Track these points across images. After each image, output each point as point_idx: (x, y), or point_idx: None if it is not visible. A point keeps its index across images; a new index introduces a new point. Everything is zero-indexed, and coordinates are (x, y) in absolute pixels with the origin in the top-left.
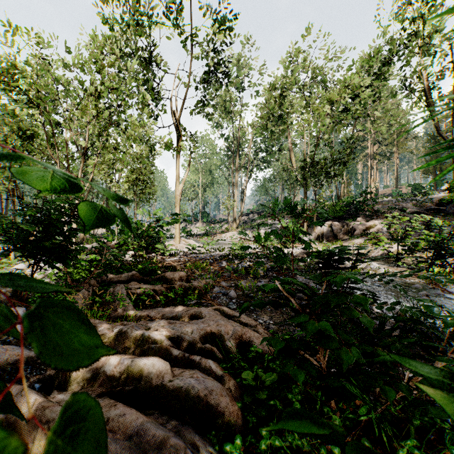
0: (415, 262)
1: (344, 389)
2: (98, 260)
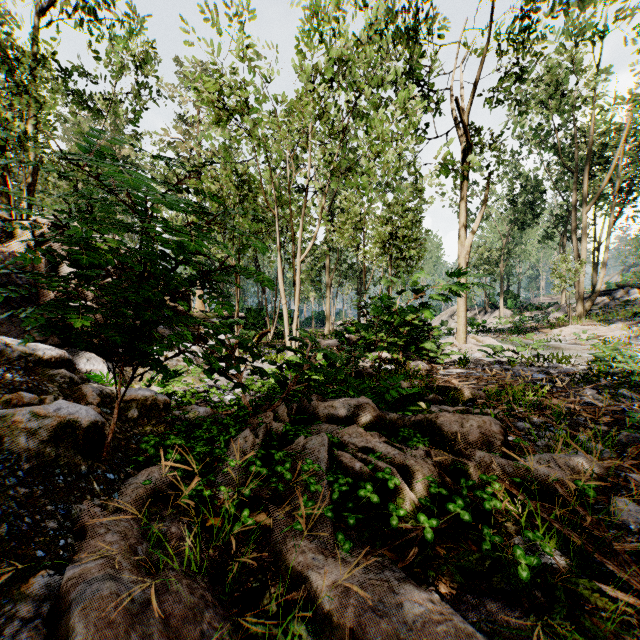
0: None
1: None
2: (300, 365)
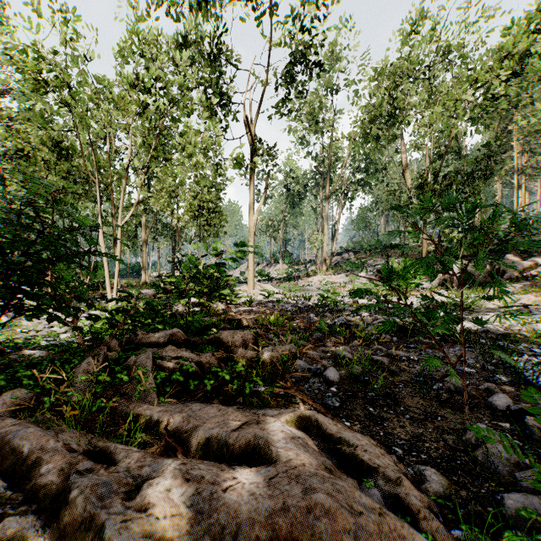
0: None
1: None
2: (127, 310)
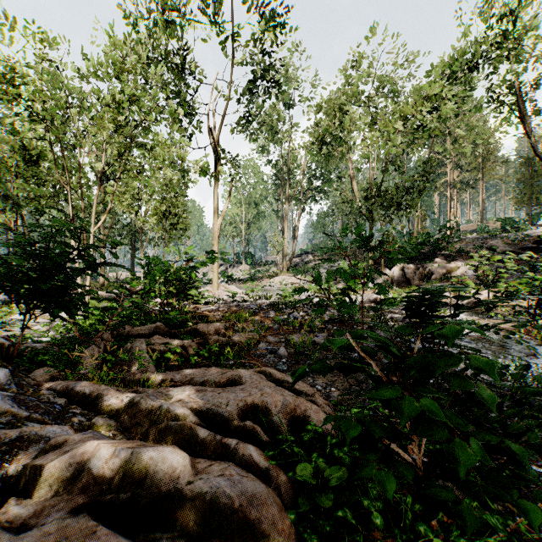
0: (511, 313)
1: (459, 506)
2: (114, 309)
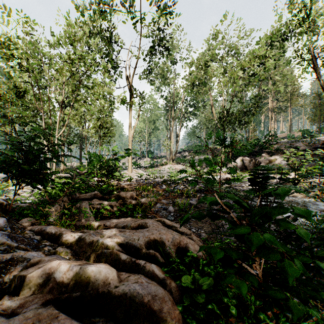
0: (308, 186)
1: (288, 302)
2: (70, 183)
